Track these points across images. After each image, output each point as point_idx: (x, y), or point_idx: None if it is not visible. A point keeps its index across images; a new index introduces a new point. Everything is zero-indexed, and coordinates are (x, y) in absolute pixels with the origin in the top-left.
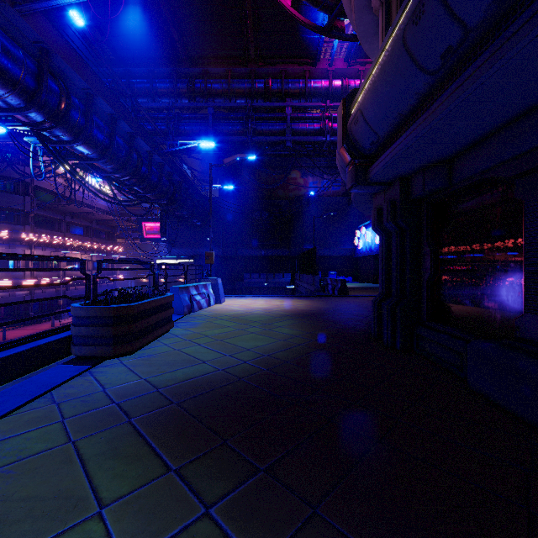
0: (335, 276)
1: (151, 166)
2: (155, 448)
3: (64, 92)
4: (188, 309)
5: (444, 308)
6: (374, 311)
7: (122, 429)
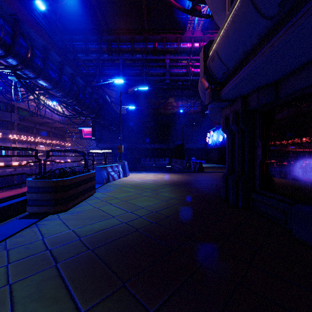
0: (195, 160)
1: (85, 94)
2: (70, 290)
3: (30, 46)
4: (106, 180)
5: (271, 181)
6: (223, 182)
7: (49, 273)
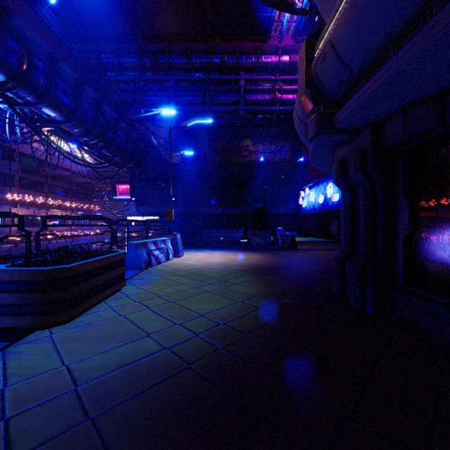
0: (282, 231)
1: (117, 132)
2: None
3: (25, 53)
4: (146, 264)
5: (428, 271)
6: (337, 270)
7: None
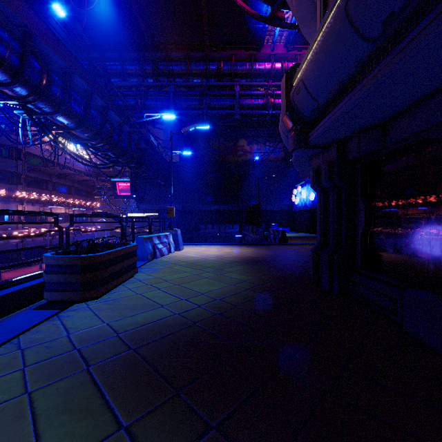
0: (276, 227)
1: (122, 135)
2: (108, 400)
3: (45, 70)
4: (151, 256)
5: (377, 258)
6: (313, 259)
7: (79, 379)
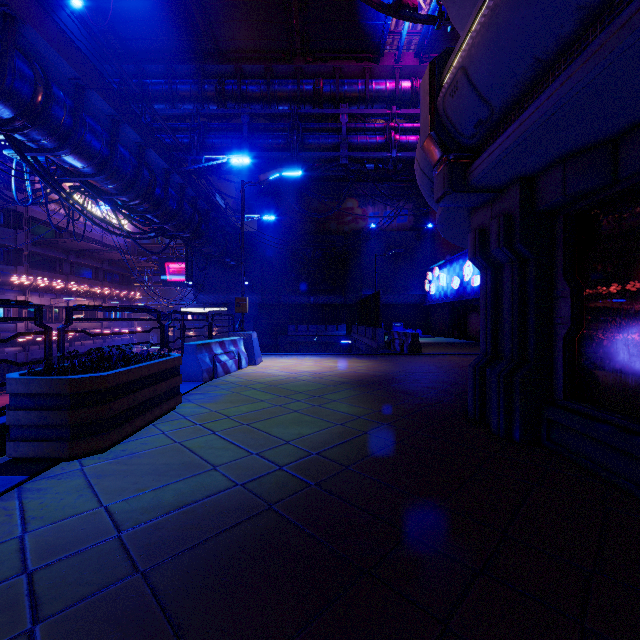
0: (401, 329)
1: (168, 188)
2: None
3: (41, 78)
4: (209, 374)
5: (596, 381)
6: (474, 381)
7: None
